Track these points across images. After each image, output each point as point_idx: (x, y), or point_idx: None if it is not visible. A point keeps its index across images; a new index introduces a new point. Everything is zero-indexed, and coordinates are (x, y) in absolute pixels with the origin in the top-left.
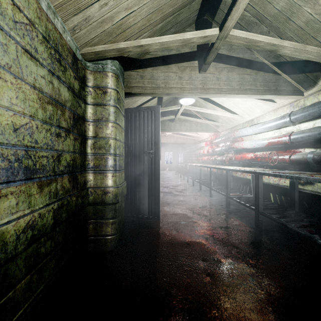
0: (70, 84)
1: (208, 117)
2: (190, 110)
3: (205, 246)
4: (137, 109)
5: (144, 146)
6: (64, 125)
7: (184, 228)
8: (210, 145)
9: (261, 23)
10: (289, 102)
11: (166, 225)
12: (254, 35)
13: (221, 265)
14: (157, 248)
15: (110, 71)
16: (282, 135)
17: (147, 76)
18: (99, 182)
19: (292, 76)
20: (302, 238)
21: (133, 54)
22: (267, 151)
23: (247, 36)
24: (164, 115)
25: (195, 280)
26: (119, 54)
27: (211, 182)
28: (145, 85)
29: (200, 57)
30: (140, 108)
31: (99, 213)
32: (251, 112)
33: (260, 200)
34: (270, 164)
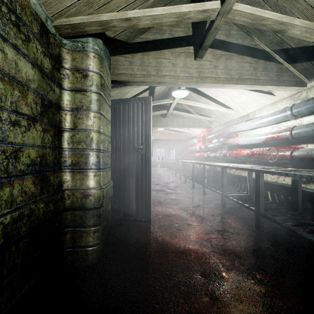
0: (36, 60)
1: (201, 112)
2: (183, 105)
3: (203, 256)
4: (126, 100)
5: (133, 141)
6: (27, 111)
7: (178, 232)
8: (202, 141)
9: (264, 3)
10: (290, 95)
11: (158, 229)
12: (261, 10)
13: (224, 282)
14: (148, 259)
15: (91, 51)
16: (282, 129)
17: (136, 62)
18: (78, 183)
19: (295, 66)
20: (309, 243)
21: (121, 35)
22: (264, 147)
23: (253, 12)
24: (155, 110)
25: (194, 305)
26: (102, 30)
27: (205, 180)
28: (135, 72)
29: (196, 42)
30: (129, 99)
31: (78, 220)
32: (246, 106)
33: (261, 200)
34: (269, 161)
